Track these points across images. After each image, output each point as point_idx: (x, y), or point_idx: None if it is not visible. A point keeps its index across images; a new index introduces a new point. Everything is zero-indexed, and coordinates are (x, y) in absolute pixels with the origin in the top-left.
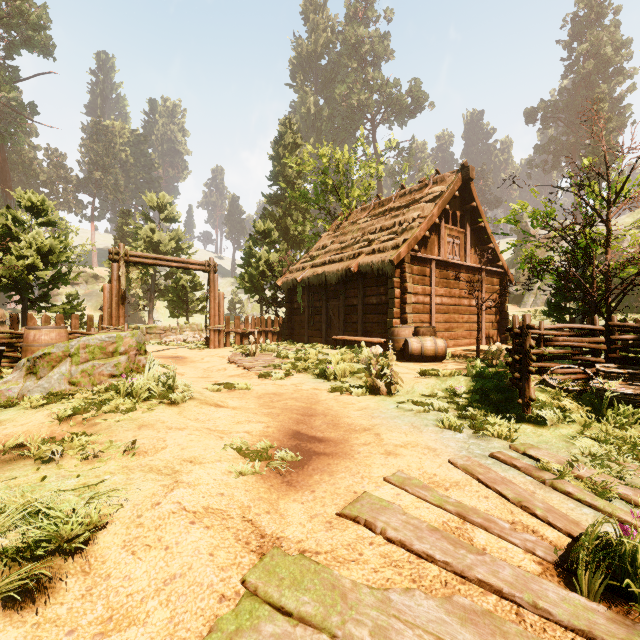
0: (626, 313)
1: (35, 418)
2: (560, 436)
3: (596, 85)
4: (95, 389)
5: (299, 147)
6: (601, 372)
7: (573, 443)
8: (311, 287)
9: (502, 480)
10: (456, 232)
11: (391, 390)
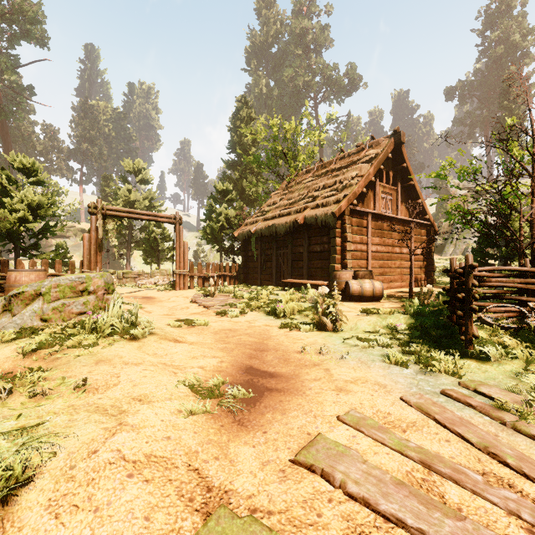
0: None
1: (2, 352)
2: (505, 372)
3: (506, 67)
4: (65, 325)
5: (253, 120)
6: None
7: (520, 380)
8: (263, 237)
9: (461, 421)
10: (389, 189)
11: (336, 327)
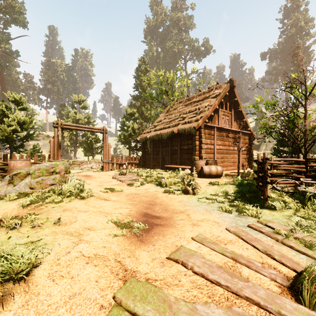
0: (312, 154)
1: (11, 206)
2: (284, 216)
3: (296, 41)
4: (43, 191)
5: (148, 72)
6: (303, 182)
7: (291, 219)
8: (154, 141)
9: (255, 239)
10: (227, 113)
11: (194, 192)
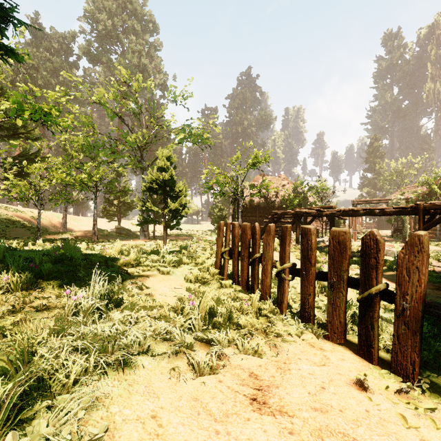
0: None
1: None
2: None
3: None
4: None
5: (381, 146)
6: None
7: None
8: None
9: None
10: None
11: None
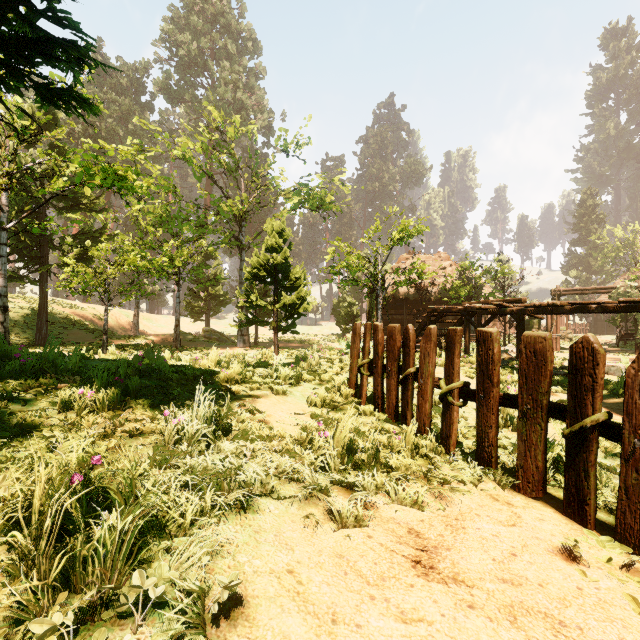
0: None
1: None
2: None
3: None
4: None
5: (598, 205)
6: None
7: None
8: None
9: None
10: None
11: None
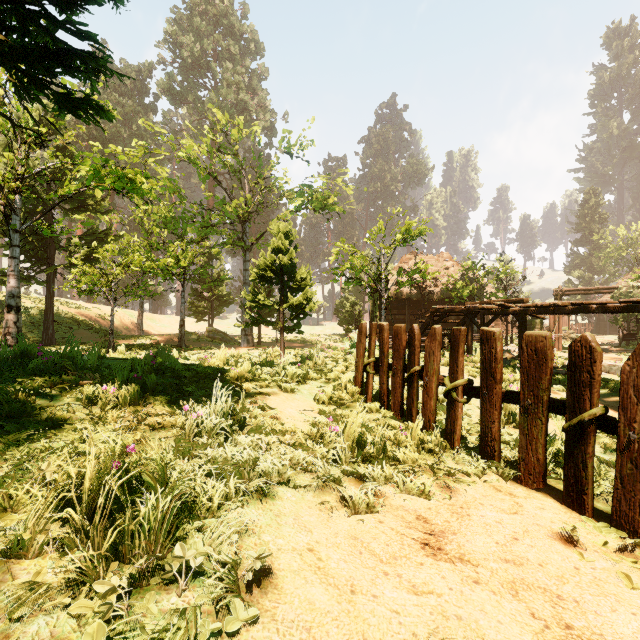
0: None
1: None
2: None
3: None
4: None
5: (601, 205)
6: None
7: None
8: None
9: None
10: None
11: None
